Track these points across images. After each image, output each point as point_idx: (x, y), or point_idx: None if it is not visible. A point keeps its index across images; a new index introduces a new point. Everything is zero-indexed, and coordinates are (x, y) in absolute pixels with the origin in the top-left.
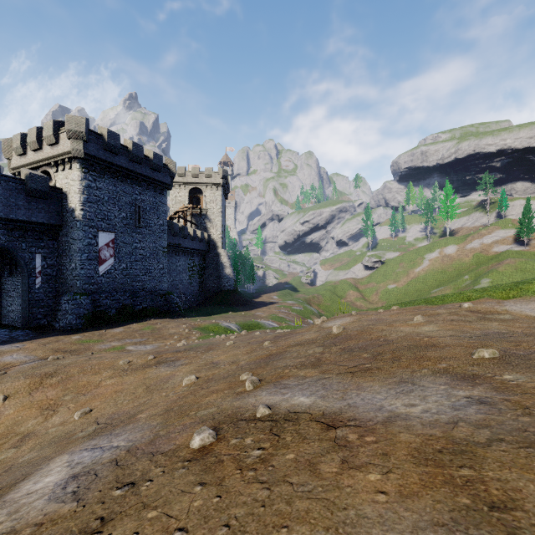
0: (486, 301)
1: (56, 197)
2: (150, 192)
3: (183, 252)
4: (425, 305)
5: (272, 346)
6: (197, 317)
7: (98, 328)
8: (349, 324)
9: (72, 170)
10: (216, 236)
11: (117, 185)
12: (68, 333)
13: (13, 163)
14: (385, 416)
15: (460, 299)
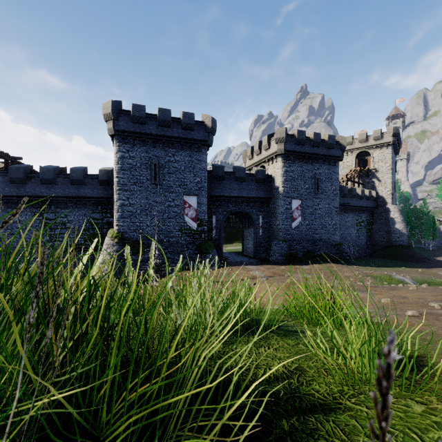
0: None
1: (268, 181)
2: (325, 166)
3: (351, 210)
4: None
5: None
6: (367, 266)
7: (292, 263)
8: None
9: (277, 163)
10: (385, 193)
11: (302, 166)
12: (277, 264)
13: (247, 164)
14: None
15: None
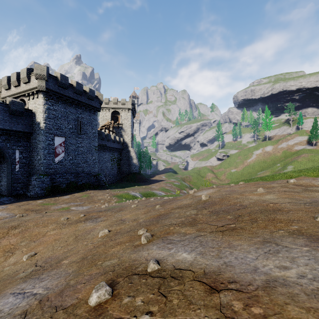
0: (304, 178)
1: (28, 115)
2: (87, 113)
3: (107, 150)
4: (261, 181)
5: (161, 208)
6: (116, 189)
7: (54, 195)
8: (213, 194)
9: (38, 99)
10: (128, 140)
11: (66, 108)
12: (35, 199)
13: (3, 94)
14: (263, 280)
15: (284, 177)
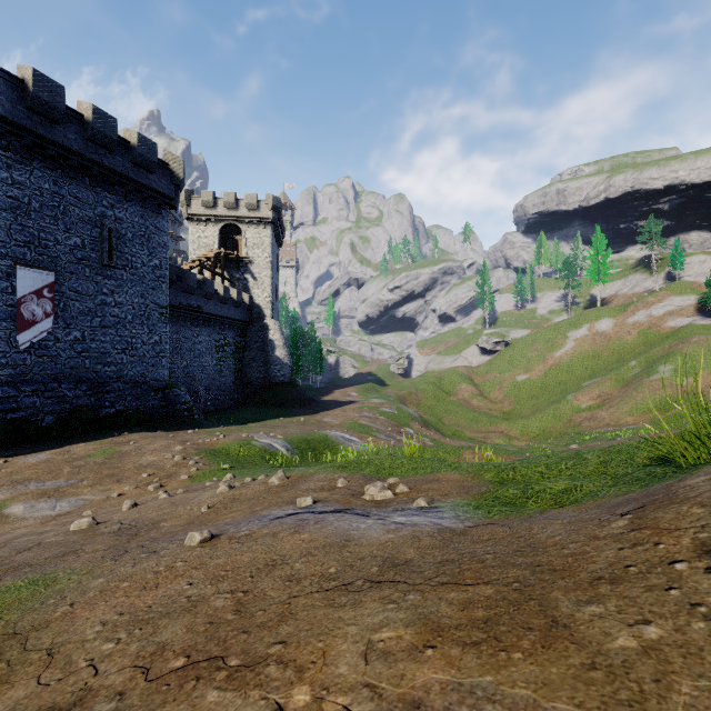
0: None
1: None
2: (133, 207)
3: (206, 322)
4: None
5: None
6: (220, 427)
7: None
8: None
9: None
10: (263, 300)
11: (61, 183)
12: None
13: None
14: None
15: None
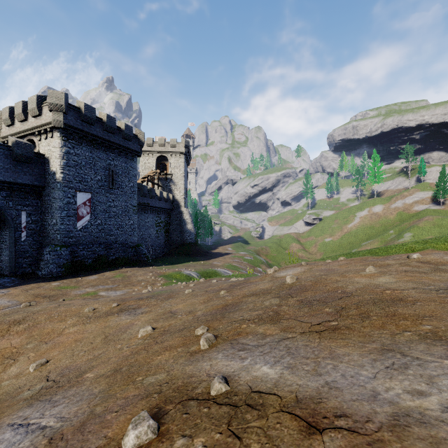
0: (432, 252)
1: (39, 162)
2: (122, 158)
3: (151, 211)
4: (370, 256)
5: (228, 295)
6: (163, 266)
7: (75, 275)
8: (301, 274)
9: (53, 139)
10: (180, 197)
11: (93, 151)
12: (49, 280)
13: (3, 133)
14: (389, 413)
15: (403, 250)
